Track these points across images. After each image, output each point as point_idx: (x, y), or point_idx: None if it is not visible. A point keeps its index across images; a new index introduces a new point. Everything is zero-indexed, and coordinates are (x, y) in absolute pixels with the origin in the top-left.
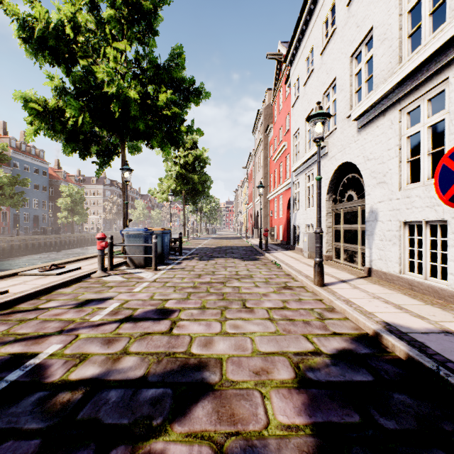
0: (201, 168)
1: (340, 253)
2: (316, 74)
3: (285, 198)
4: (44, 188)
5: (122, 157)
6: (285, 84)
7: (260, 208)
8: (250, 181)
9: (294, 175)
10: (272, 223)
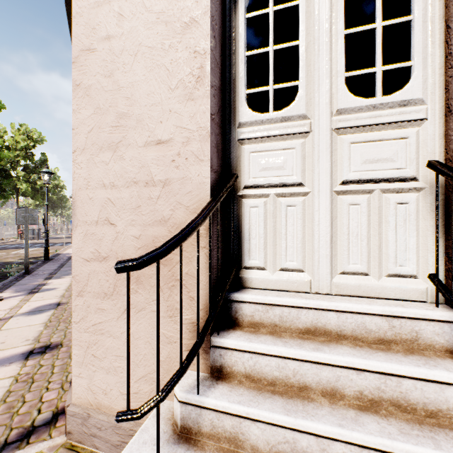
0: (59, 192)
1: None
2: None
3: None
4: None
5: (17, 200)
6: None
7: None
8: None
9: None
10: None
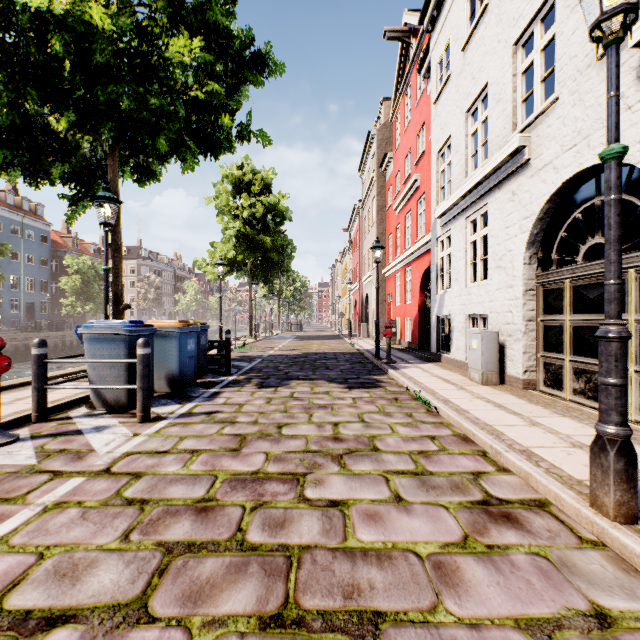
0: (277, 225)
1: (561, 377)
2: (496, 10)
3: (416, 271)
4: (43, 261)
5: (110, 183)
6: (418, 72)
7: (377, 286)
8: (354, 250)
9: (440, 224)
10: (390, 314)
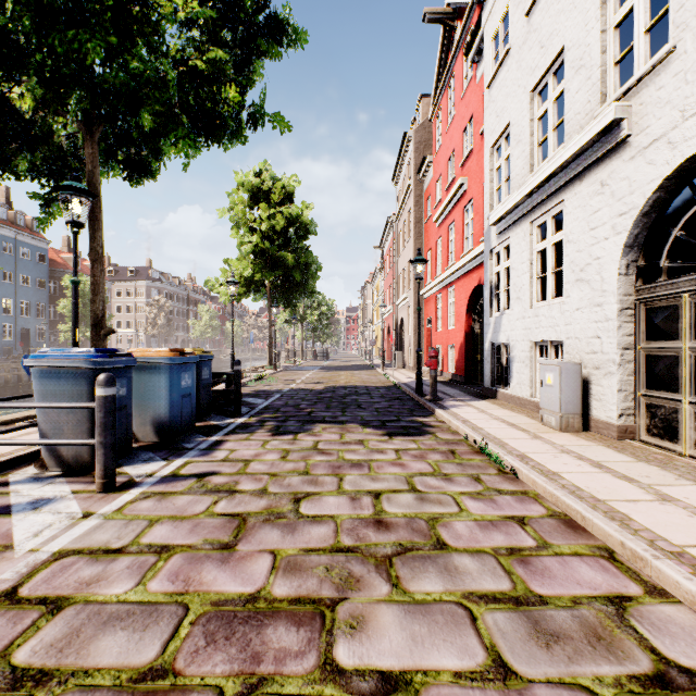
0: (300, 240)
1: (675, 424)
2: None
3: (462, 291)
4: (40, 282)
5: (88, 177)
6: (466, 56)
7: (418, 308)
8: (387, 270)
9: (496, 232)
10: (429, 341)
